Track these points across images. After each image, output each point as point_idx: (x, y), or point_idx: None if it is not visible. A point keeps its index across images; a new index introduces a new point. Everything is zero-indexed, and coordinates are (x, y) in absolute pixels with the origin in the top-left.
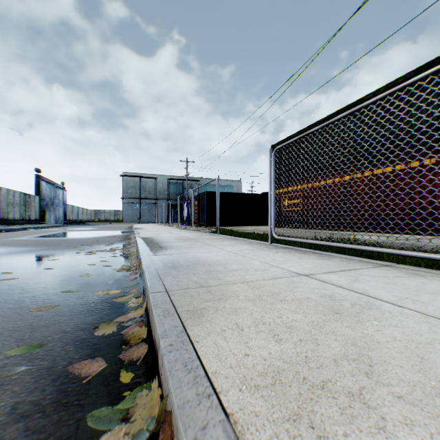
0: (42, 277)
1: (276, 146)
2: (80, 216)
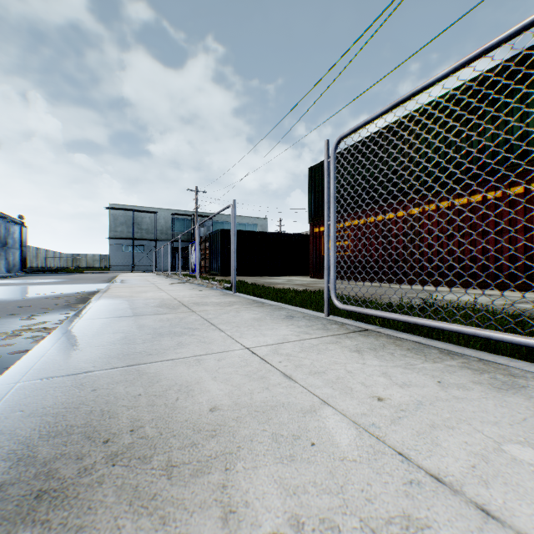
0: None
1: (315, 168)
2: (50, 263)
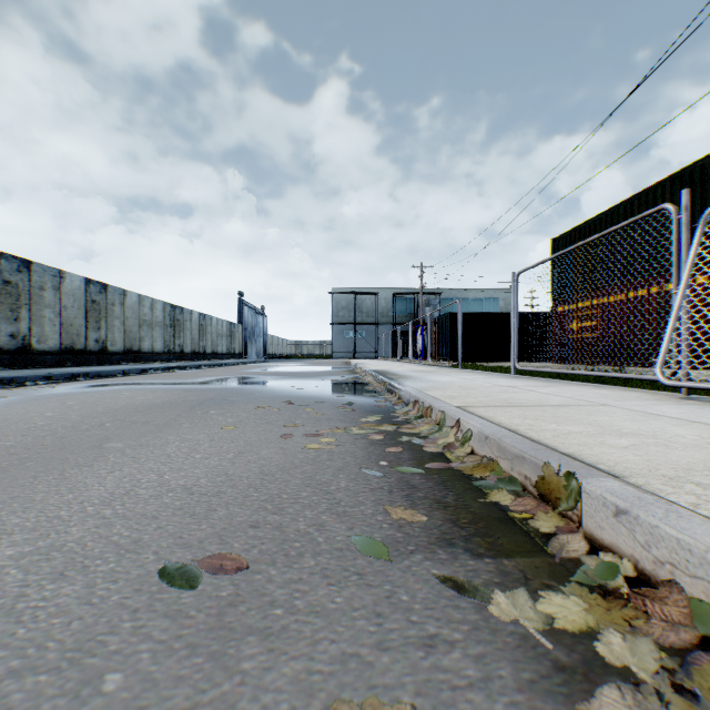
0: (319, 389)
1: (558, 240)
2: (279, 350)
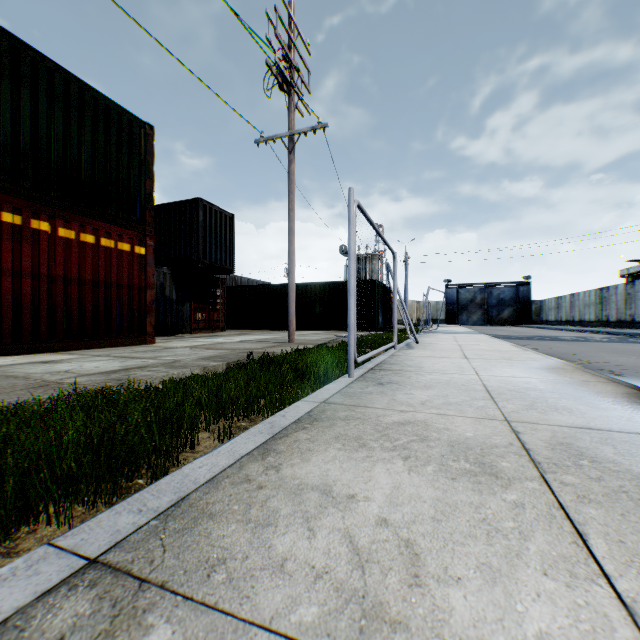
0: None
1: None
2: None
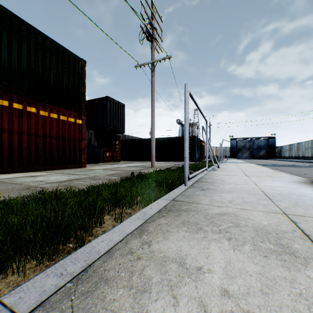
0: None
1: None
2: None
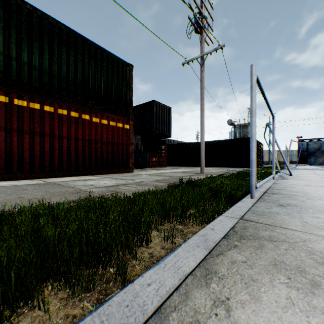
0: None
1: None
2: None
